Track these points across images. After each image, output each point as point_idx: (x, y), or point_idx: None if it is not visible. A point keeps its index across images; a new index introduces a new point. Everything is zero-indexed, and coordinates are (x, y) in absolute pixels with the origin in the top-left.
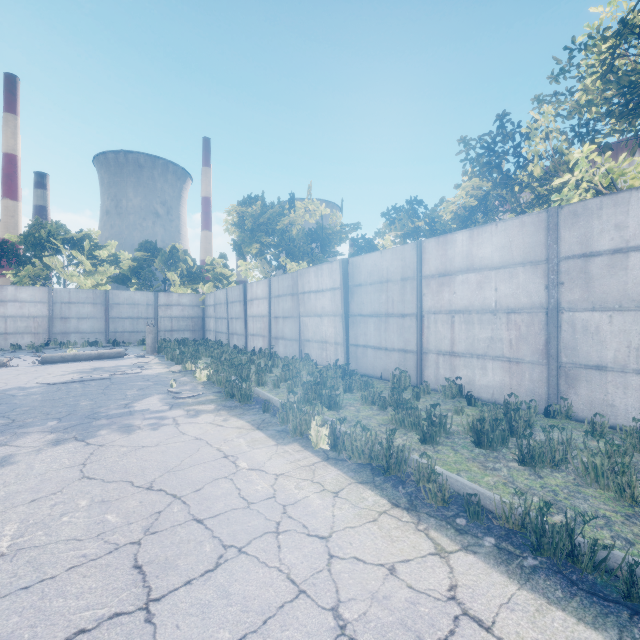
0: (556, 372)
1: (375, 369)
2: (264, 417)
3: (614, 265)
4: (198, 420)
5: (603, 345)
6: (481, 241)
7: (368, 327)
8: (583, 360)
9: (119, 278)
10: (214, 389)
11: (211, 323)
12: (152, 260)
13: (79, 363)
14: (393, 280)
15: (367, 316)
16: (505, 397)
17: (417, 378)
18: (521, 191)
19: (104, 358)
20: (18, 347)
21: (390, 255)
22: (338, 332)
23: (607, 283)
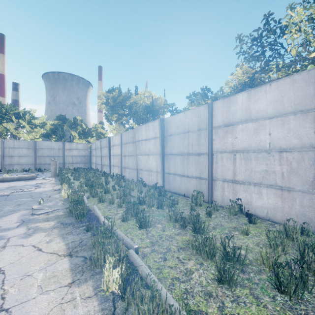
0: None
1: (180, 189)
2: (84, 237)
3: None
4: (26, 241)
5: None
6: (257, 98)
7: (176, 162)
8: None
9: (46, 135)
10: (67, 205)
11: (94, 159)
12: (63, 125)
13: (4, 183)
14: (192, 130)
15: (175, 155)
16: (278, 216)
17: (208, 197)
18: (278, 70)
19: (23, 180)
20: None
21: (190, 114)
22: (158, 165)
23: None
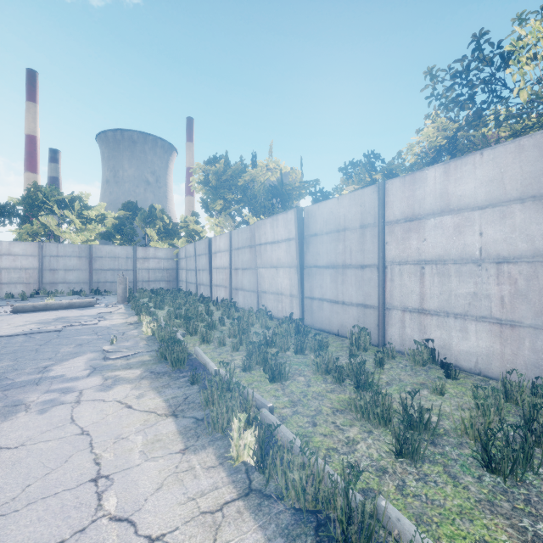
0: None
1: (331, 324)
2: (189, 392)
3: None
4: (107, 395)
5: None
6: (460, 176)
7: (324, 279)
8: None
9: (105, 235)
10: (154, 346)
11: (183, 274)
12: (133, 218)
13: (49, 312)
14: (351, 228)
15: (323, 267)
16: (494, 368)
17: (378, 337)
18: (498, 125)
19: (75, 307)
20: (11, 296)
21: (348, 201)
22: (293, 284)
23: None
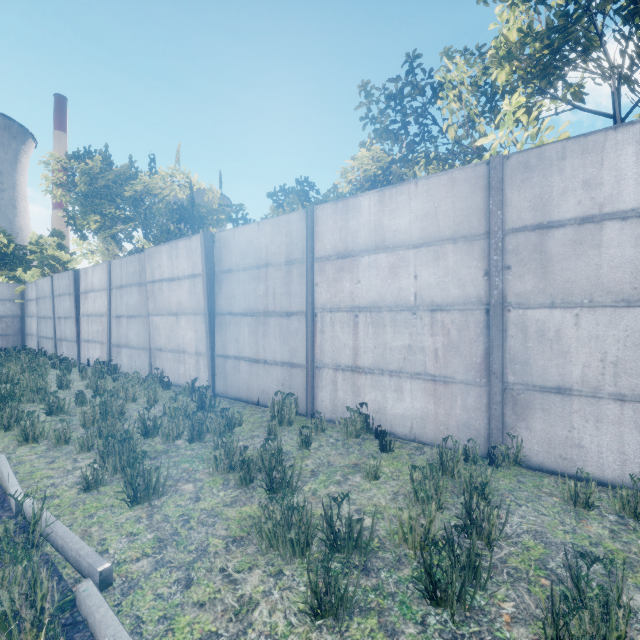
0: (501, 397)
1: (250, 390)
2: None
3: (582, 240)
4: None
5: (567, 358)
6: (395, 207)
7: (241, 330)
8: (538, 379)
9: None
10: None
11: (33, 324)
12: None
13: None
14: (275, 263)
15: (239, 315)
16: (428, 432)
17: (307, 404)
18: (429, 163)
19: None
20: None
21: (271, 228)
22: (200, 338)
23: (572, 267)
